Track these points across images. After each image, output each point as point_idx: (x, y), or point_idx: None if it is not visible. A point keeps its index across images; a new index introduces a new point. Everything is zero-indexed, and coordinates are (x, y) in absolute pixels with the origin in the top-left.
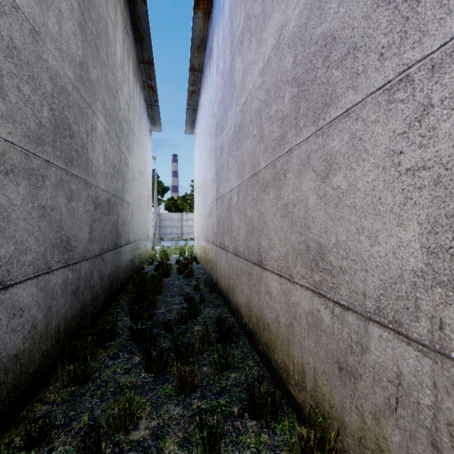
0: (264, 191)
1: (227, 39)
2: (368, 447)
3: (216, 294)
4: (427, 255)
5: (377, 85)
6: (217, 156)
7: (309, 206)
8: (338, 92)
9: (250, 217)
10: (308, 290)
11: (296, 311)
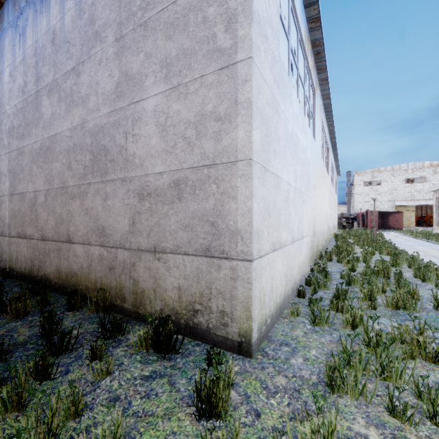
0: (72, 199)
1: (30, 68)
2: (118, 287)
3: (12, 280)
4: (129, 226)
5: (120, 177)
6: (12, 155)
7: (99, 211)
8: (109, 171)
9: (59, 213)
10: (98, 246)
11: (93, 257)
